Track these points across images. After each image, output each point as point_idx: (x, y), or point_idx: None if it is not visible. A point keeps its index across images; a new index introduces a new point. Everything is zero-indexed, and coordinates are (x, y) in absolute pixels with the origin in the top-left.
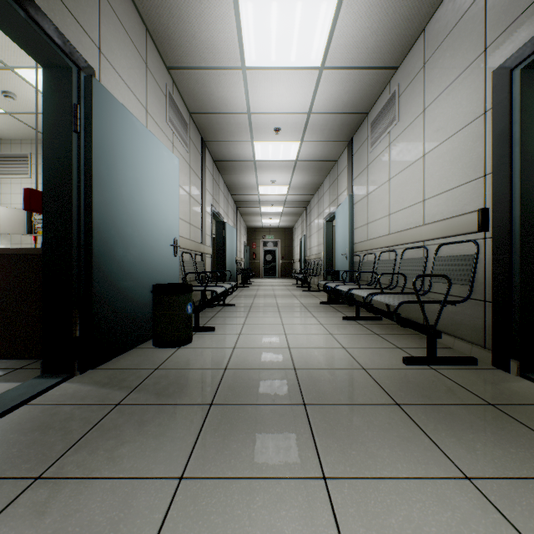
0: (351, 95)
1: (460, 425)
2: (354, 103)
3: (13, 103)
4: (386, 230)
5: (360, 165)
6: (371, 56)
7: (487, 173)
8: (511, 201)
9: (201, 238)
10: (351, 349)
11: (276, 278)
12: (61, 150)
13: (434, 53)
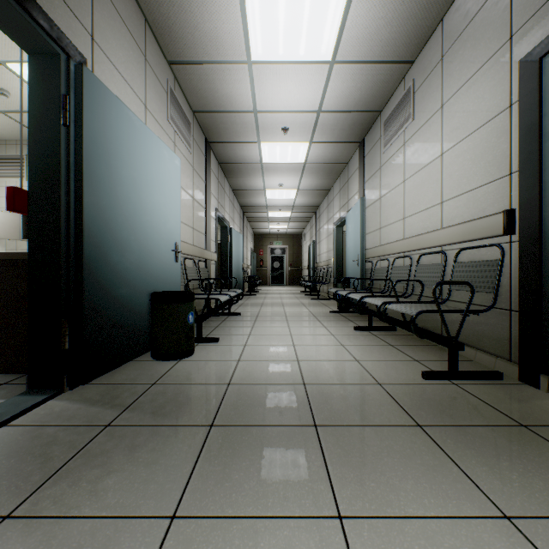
0: (363, 92)
1: (491, 450)
2: (366, 101)
3: (7, 101)
4: (401, 235)
5: (373, 167)
6: (385, 49)
7: (513, 172)
8: (540, 201)
9: (205, 243)
10: (365, 361)
11: (284, 286)
12: (48, 145)
13: (453, 45)
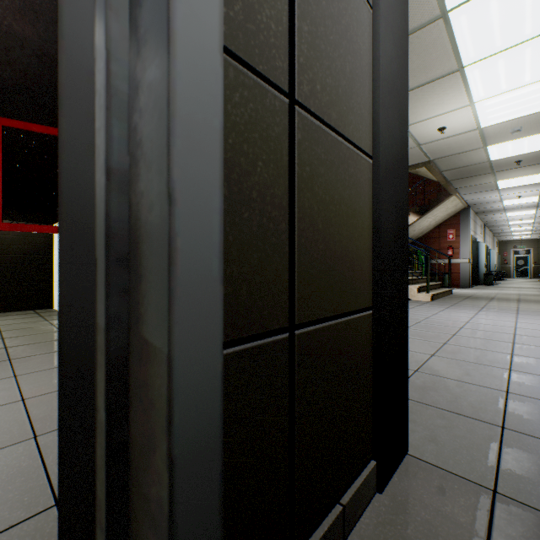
0: None
1: None
2: None
3: None
4: None
5: None
6: None
7: None
8: None
9: None
10: (538, 287)
11: (527, 278)
12: (473, 253)
13: None
